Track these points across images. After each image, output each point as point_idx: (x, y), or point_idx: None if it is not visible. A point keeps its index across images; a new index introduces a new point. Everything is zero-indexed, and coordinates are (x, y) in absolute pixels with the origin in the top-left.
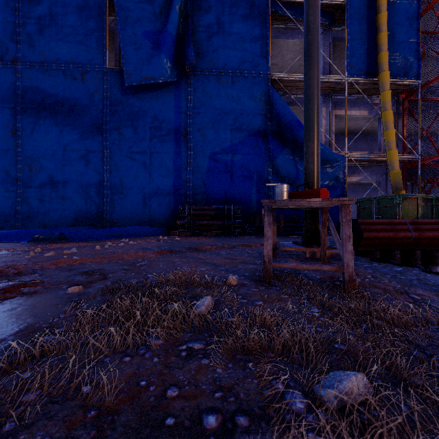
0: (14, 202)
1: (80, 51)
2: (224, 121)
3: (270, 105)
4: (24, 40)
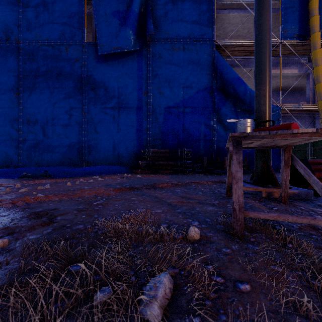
0: (17, 147)
1: (65, 30)
2: (177, 81)
3: (215, 66)
4: (24, 24)
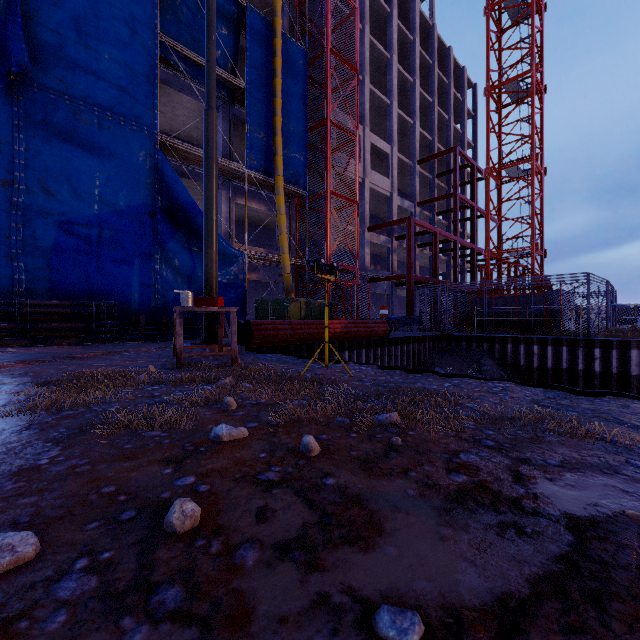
0: None
1: None
2: (87, 178)
3: (159, 175)
4: None
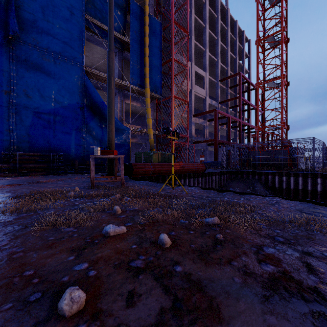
0: None
1: None
2: (48, 89)
3: (85, 88)
4: None
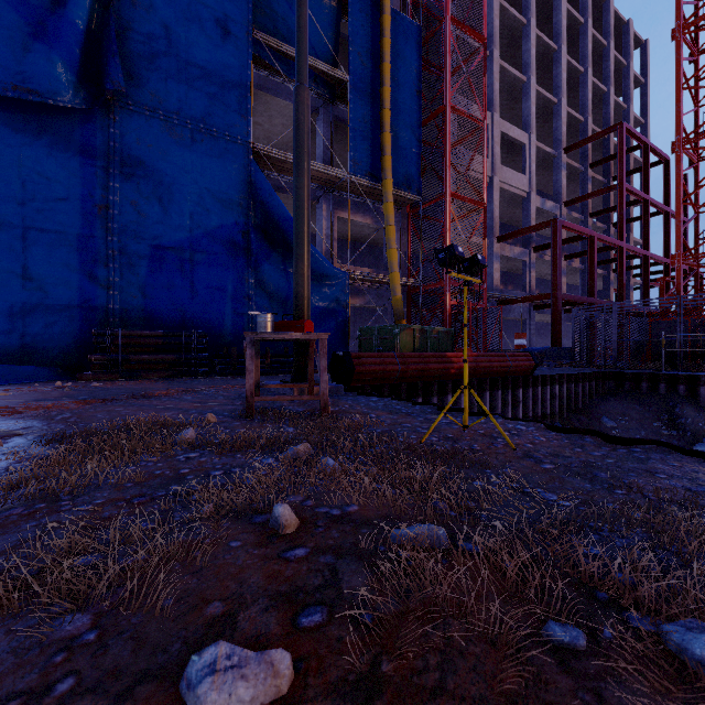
0: None
1: None
2: (179, 198)
3: (253, 189)
4: None
